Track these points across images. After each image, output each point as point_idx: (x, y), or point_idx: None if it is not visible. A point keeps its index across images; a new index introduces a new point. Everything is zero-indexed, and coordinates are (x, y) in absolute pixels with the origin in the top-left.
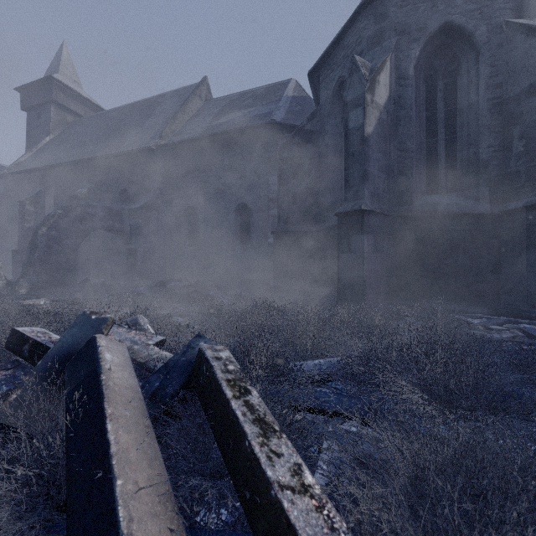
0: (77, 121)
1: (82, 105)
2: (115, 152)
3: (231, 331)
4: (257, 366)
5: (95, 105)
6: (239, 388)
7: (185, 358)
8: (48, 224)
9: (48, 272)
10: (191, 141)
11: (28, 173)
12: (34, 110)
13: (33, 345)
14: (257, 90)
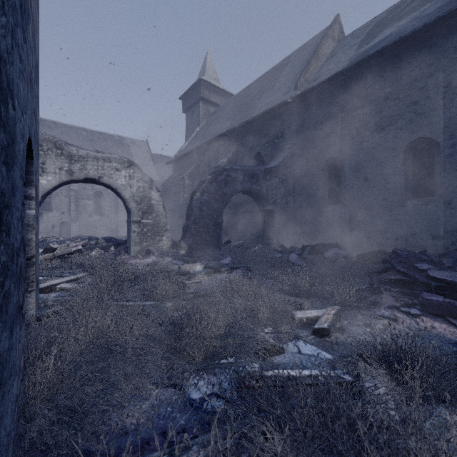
0: (217, 110)
1: (220, 96)
2: (250, 118)
3: None
4: None
5: (228, 94)
6: None
7: None
8: (200, 189)
9: (200, 234)
10: (333, 80)
11: (186, 156)
12: (190, 110)
13: None
14: None
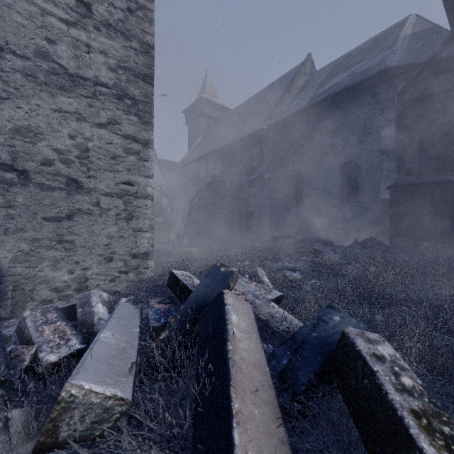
0: (215, 123)
1: (218, 111)
2: (238, 138)
3: (352, 295)
4: (411, 358)
5: (225, 108)
6: (444, 439)
7: (316, 333)
8: (198, 196)
9: (198, 229)
10: (297, 114)
11: (188, 165)
12: (192, 122)
13: (181, 286)
14: (364, 44)
